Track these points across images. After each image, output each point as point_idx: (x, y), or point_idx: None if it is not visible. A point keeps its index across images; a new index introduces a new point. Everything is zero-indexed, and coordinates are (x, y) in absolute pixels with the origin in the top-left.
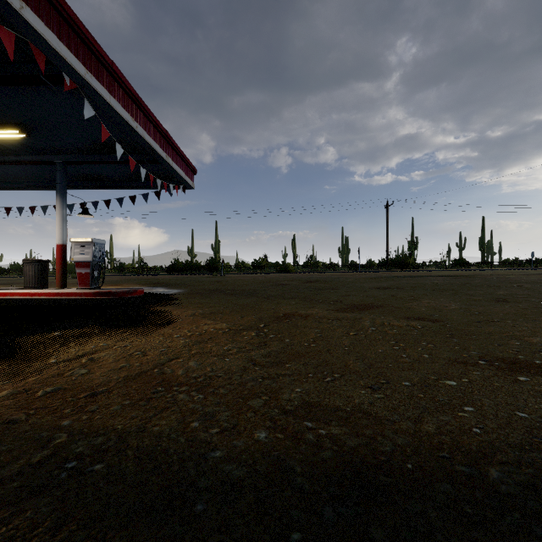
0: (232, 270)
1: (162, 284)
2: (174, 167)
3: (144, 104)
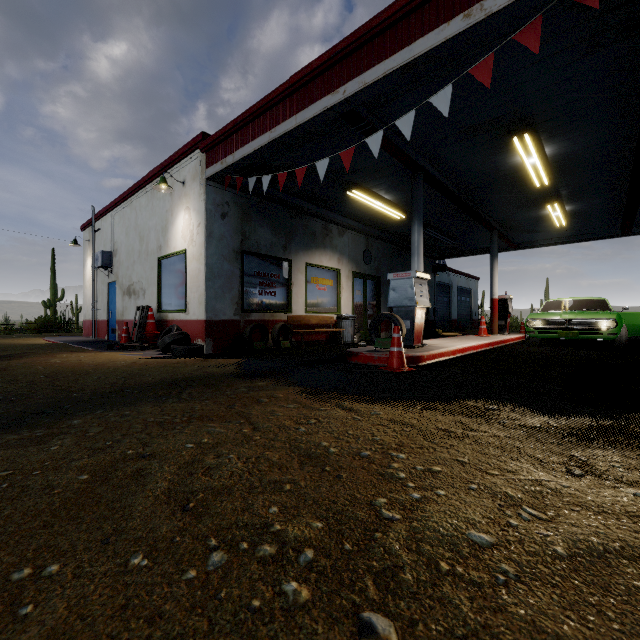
0: None
1: None
2: None
3: None
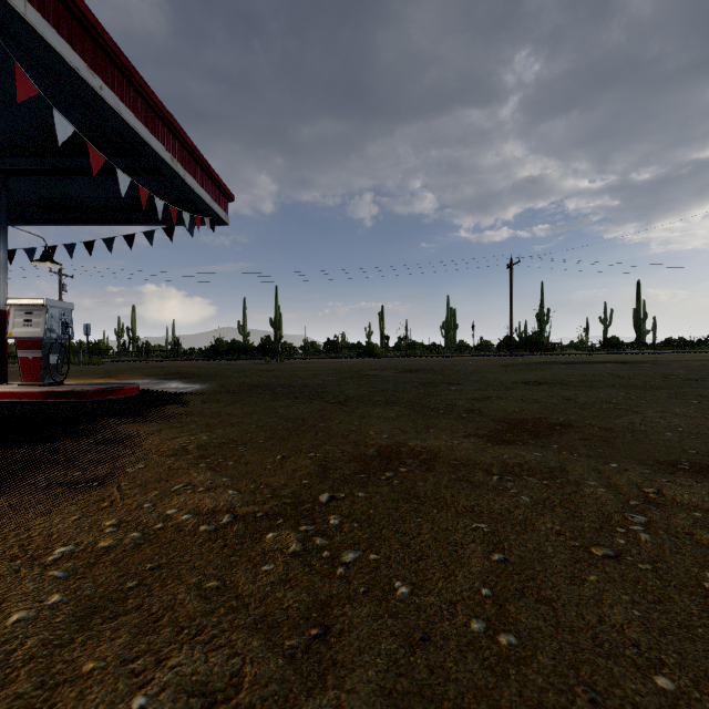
0: (297, 353)
1: (181, 376)
2: (190, 181)
3: (117, 49)
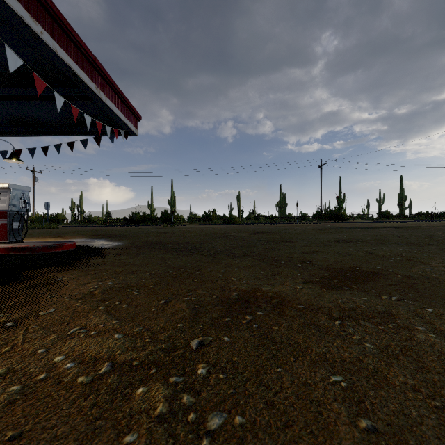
0: (185, 222)
1: (106, 236)
2: (109, 104)
3: (54, 7)
